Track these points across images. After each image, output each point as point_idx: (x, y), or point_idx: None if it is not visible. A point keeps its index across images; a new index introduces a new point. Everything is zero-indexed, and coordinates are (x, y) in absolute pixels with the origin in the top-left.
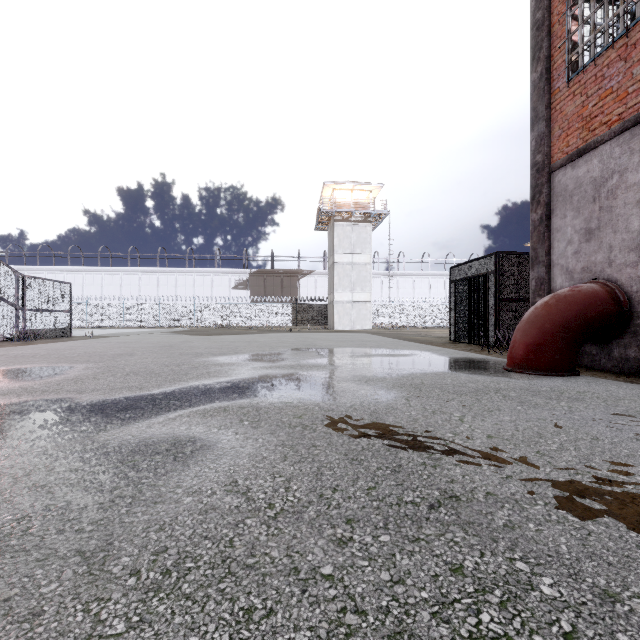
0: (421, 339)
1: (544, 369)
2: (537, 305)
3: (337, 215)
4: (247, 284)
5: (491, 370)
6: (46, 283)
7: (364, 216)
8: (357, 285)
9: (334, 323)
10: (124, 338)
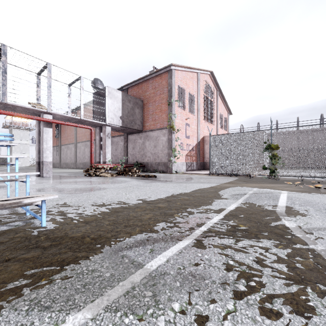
0: None
1: None
2: None
3: (14, 126)
4: None
5: None
6: None
7: (26, 128)
8: (23, 151)
9: None
10: None
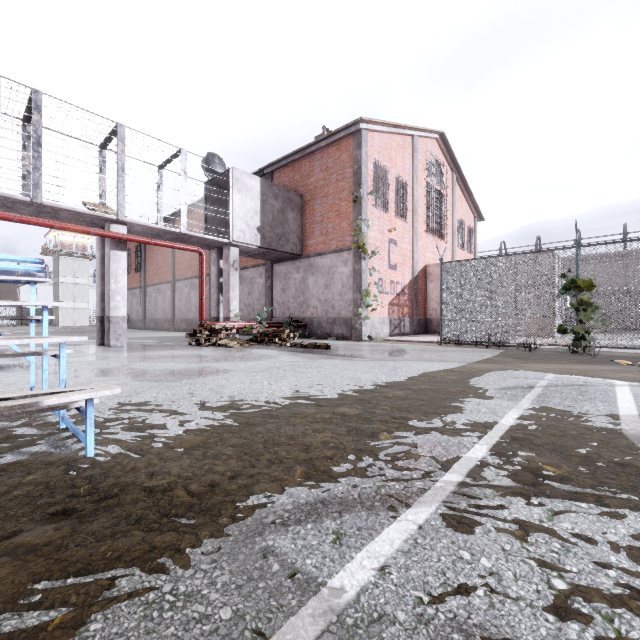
0: None
1: None
2: None
3: (62, 251)
4: None
5: None
6: None
7: (84, 254)
8: (78, 298)
9: (59, 322)
10: None
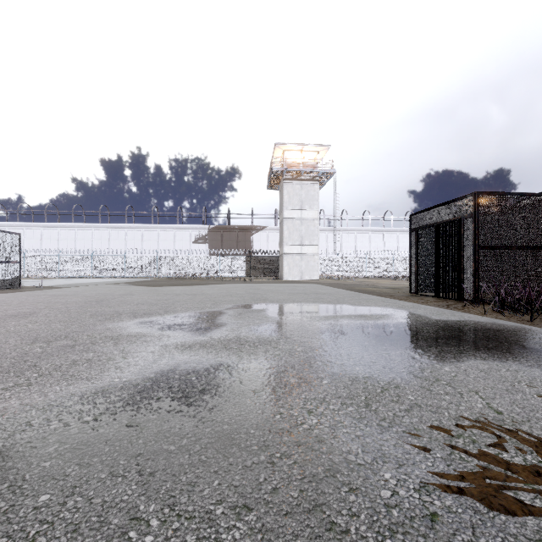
0: (376, 291)
1: None
2: None
3: (287, 174)
4: (206, 239)
5: None
6: None
7: (312, 175)
8: (306, 239)
9: (284, 274)
10: (69, 290)
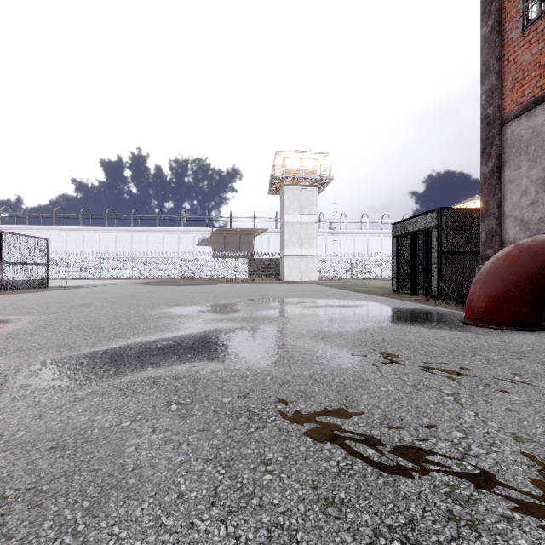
0: (365, 289)
1: (510, 323)
2: (498, 256)
3: (288, 180)
4: (209, 241)
5: (450, 323)
6: (23, 238)
7: (311, 181)
8: (305, 242)
9: (285, 275)
10: (94, 289)
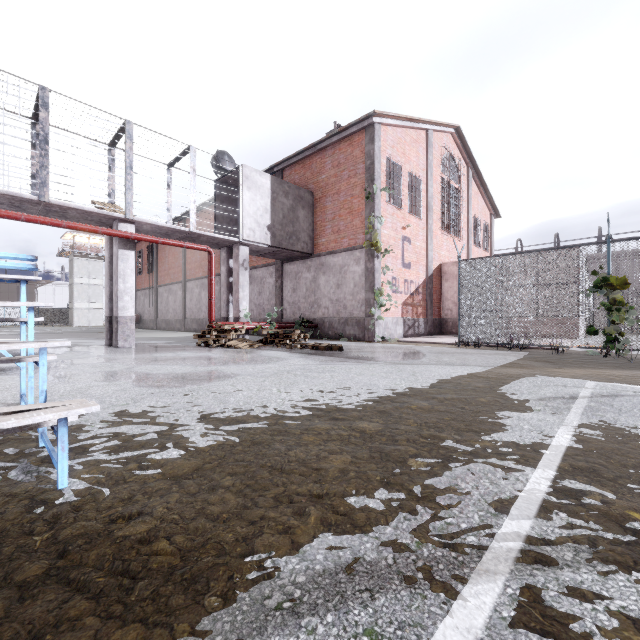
0: None
1: None
2: None
3: (77, 253)
4: None
5: None
6: None
7: (98, 255)
8: (93, 298)
9: (75, 322)
10: None
